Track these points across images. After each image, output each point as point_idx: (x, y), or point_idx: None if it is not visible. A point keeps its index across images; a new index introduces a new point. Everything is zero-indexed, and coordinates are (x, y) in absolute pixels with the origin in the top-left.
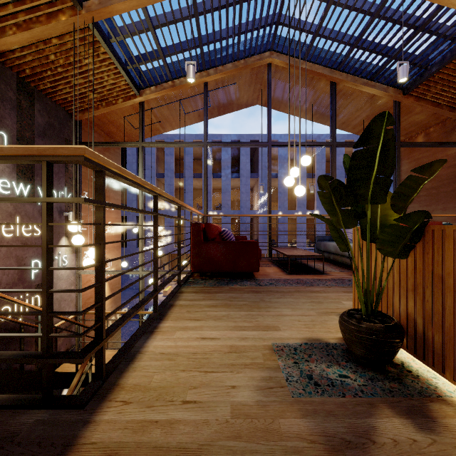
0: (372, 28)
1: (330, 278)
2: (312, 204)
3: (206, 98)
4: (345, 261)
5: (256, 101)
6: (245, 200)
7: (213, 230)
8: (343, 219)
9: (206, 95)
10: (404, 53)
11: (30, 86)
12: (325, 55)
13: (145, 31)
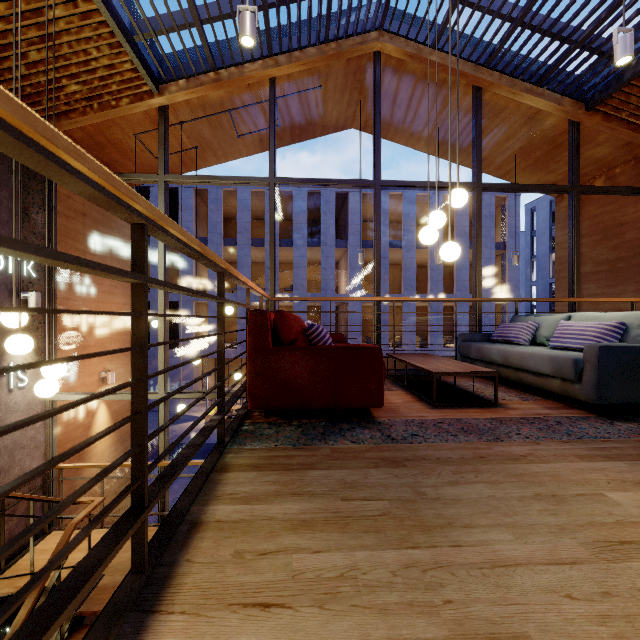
0: None
1: (519, 418)
2: (422, 286)
3: (273, 104)
4: (526, 380)
5: (351, 122)
6: (328, 279)
7: (291, 324)
8: None
9: (273, 99)
10: (598, 36)
11: None
12: (468, 38)
13: None
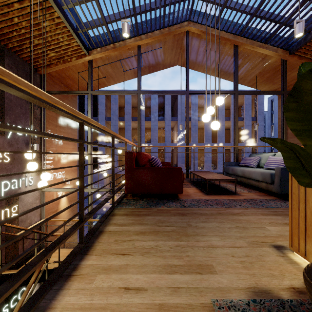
0: None
1: (244, 199)
2: (214, 139)
3: (139, 57)
4: (252, 183)
5: (177, 62)
6: (168, 136)
7: (143, 158)
8: None
9: (139, 55)
10: (293, 20)
11: (1, 44)
12: (230, 23)
13: None
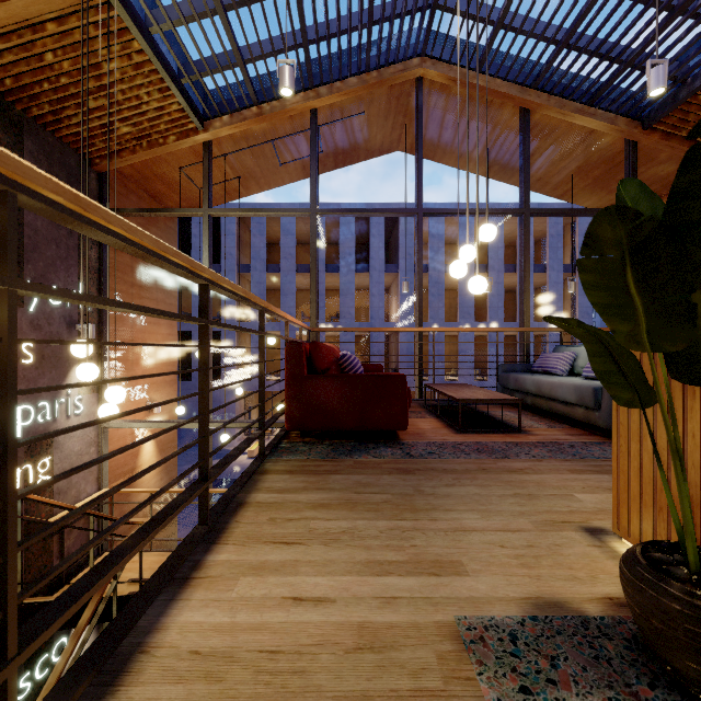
0: (595, 12)
1: (536, 442)
2: (482, 313)
3: (314, 135)
4: (556, 409)
5: (397, 145)
6: (377, 307)
7: (325, 354)
8: (649, 329)
9: (314, 130)
10: (648, 56)
11: (15, 110)
12: (513, 61)
13: (210, 14)
